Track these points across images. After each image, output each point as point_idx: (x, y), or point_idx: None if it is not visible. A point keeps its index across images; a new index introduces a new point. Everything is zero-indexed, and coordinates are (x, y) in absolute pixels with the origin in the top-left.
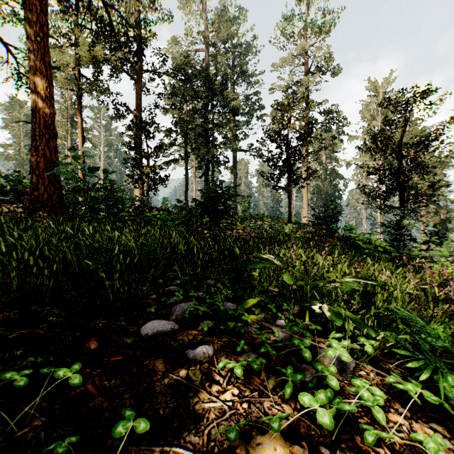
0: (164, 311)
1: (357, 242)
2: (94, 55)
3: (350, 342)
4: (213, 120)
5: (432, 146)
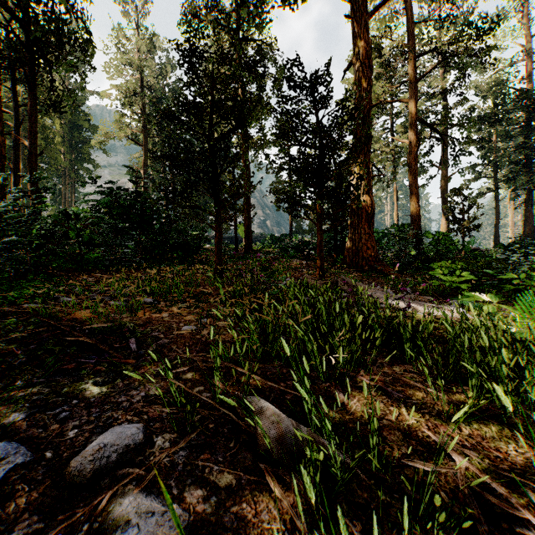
0: None
1: None
2: None
3: None
4: None
5: None
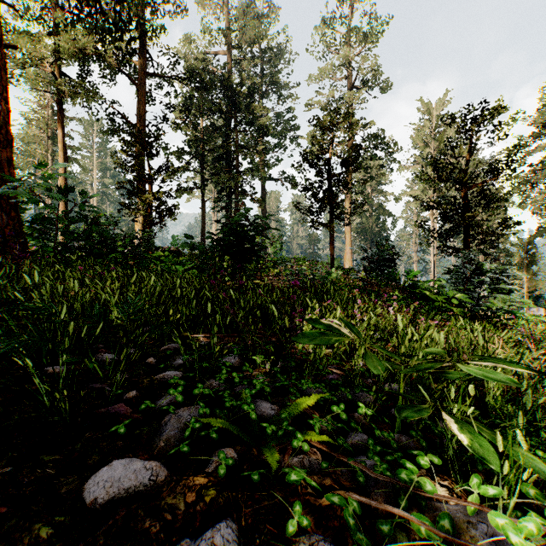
0: (146, 429)
1: (424, 292)
2: (80, 47)
3: (480, 474)
4: (236, 140)
5: (504, 175)
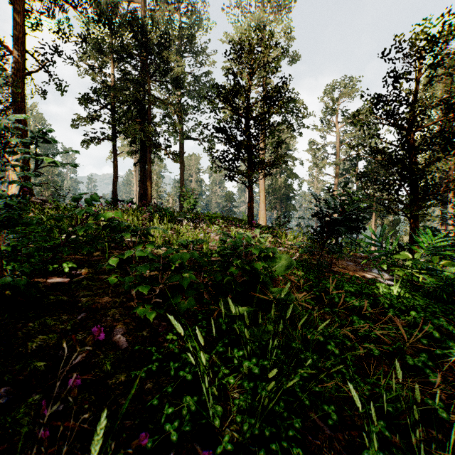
0: None
1: None
2: None
3: None
4: (149, 90)
5: None
